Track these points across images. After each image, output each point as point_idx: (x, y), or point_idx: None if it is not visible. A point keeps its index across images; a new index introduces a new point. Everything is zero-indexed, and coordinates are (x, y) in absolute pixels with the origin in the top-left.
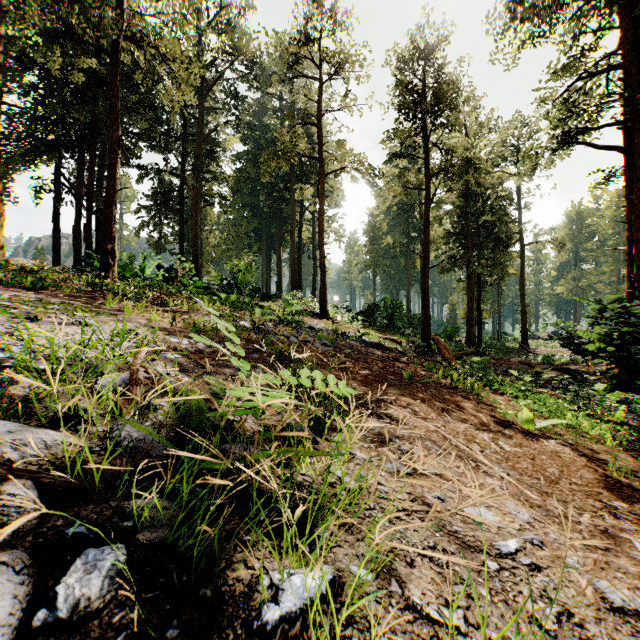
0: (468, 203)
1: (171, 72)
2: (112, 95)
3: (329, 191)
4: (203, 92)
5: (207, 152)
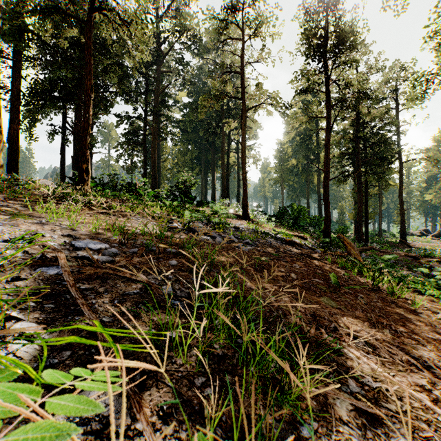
0: (358, 130)
1: (129, 33)
2: (86, 53)
3: (249, 126)
4: (159, 59)
5: (162, 102)
